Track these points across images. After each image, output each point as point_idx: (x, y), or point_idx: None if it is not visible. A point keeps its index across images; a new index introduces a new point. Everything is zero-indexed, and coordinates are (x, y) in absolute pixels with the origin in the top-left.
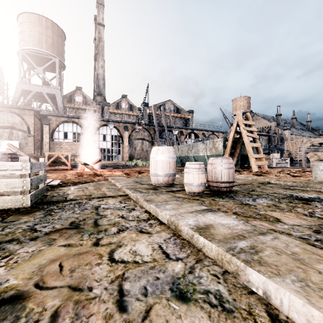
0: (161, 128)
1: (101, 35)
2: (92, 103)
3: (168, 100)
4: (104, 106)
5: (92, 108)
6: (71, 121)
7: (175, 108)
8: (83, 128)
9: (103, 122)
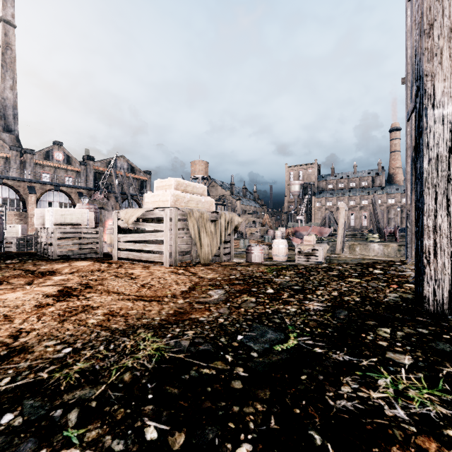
0: (124, 197)
1: (9, 39)
2: (3, 146)
3: (121, 156)
4: (25, 154)
5: (3, 154)
6: (1, 183)
7: (129, 166)
8: (19, 193)
9: (49, 187)
